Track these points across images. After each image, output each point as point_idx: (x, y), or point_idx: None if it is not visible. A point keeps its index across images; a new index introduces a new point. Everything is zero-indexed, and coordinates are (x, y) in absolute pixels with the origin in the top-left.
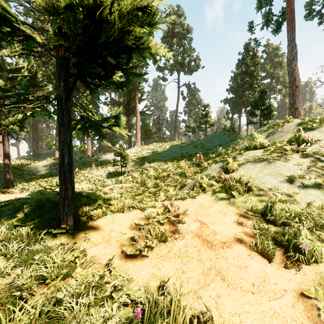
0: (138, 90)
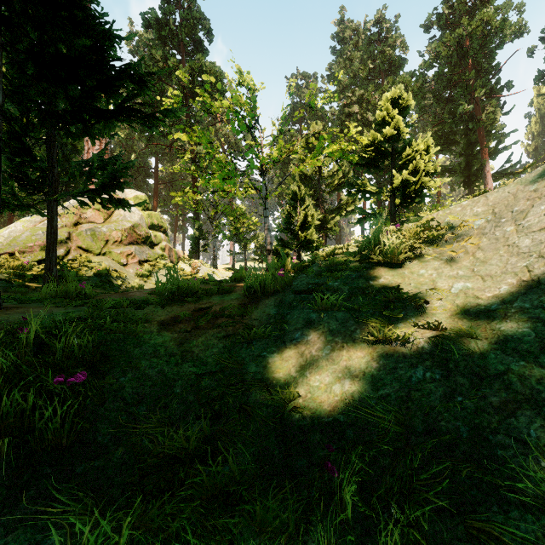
0: (490, 136)
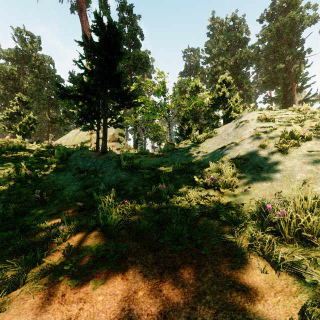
0: (298, 80)
